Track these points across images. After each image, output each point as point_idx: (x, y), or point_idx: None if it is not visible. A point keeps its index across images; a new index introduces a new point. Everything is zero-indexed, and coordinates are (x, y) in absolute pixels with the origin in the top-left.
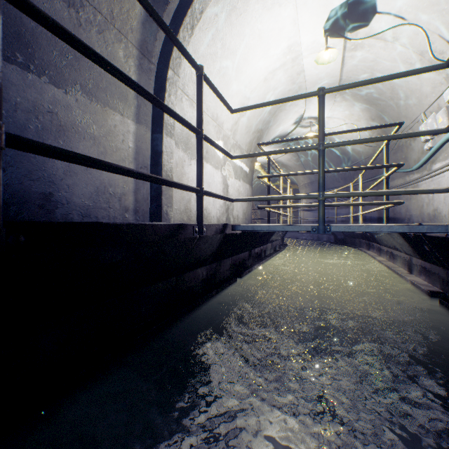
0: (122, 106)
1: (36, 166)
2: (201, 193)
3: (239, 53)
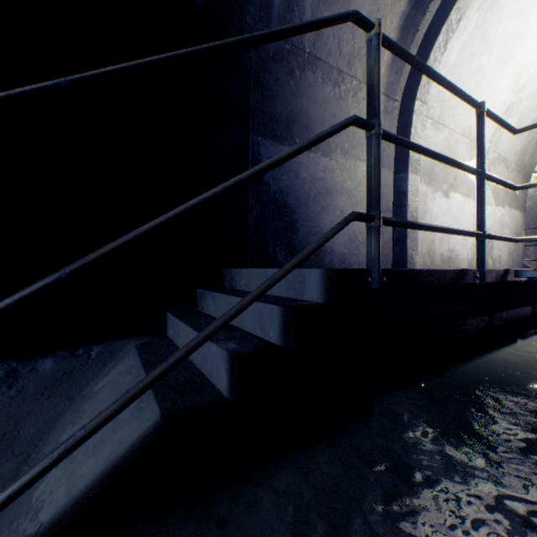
0: None
1: (313, 224)
2: (482, 237)
3: (510, 37)
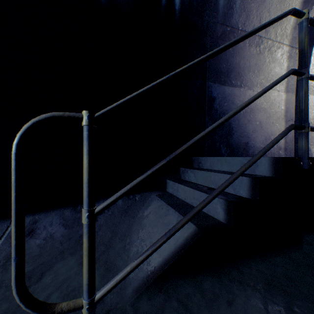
0: (277, 86)
1: (242, 130)
2: None
3: None
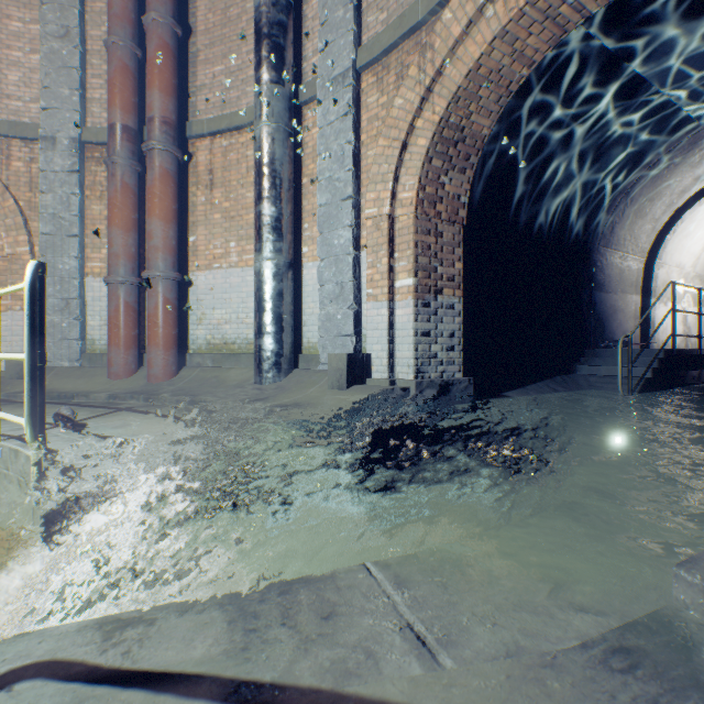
0: (630, 290)
1: (609, 328)
2: (700, 337)
3: None
